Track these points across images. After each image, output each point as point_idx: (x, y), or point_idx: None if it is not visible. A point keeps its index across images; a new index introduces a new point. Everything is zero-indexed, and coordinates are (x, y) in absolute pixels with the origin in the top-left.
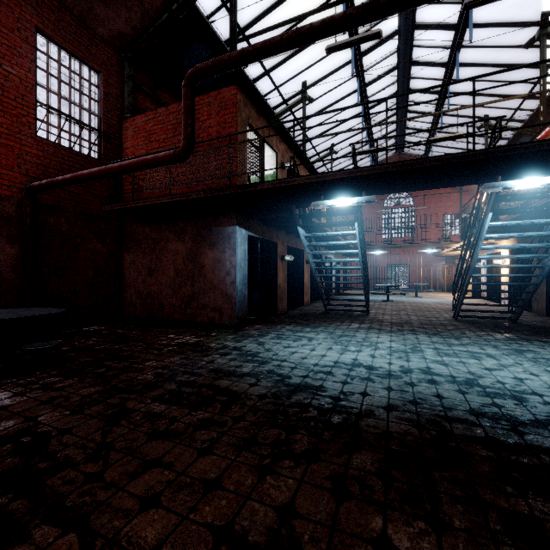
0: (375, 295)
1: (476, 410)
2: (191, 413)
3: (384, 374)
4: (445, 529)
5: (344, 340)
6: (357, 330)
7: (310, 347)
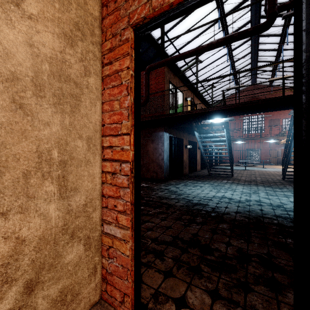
0: (238, 166)
1: (277, 215)
2: (154, 209)
3: (237, 201)
4: (251, 242)
5: (218, 187)
6: (226, 183)
7: (201, 190)
